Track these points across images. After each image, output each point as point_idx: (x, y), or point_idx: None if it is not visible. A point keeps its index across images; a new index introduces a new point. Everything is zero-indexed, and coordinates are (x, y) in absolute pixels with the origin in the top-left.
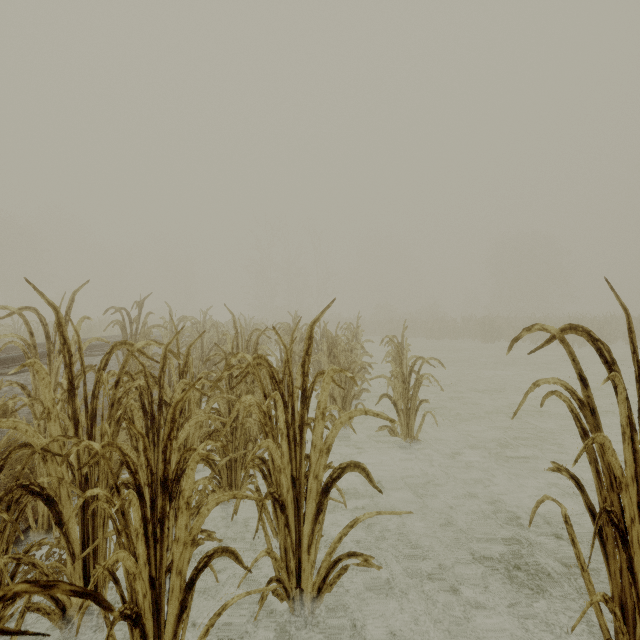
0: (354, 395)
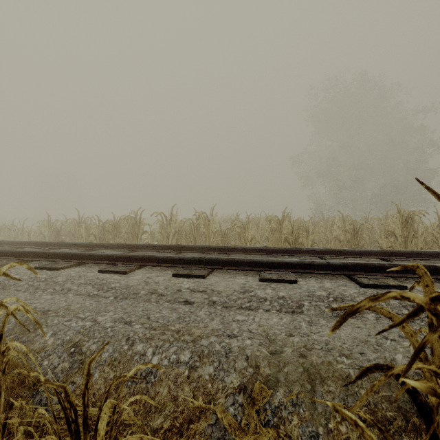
0: None
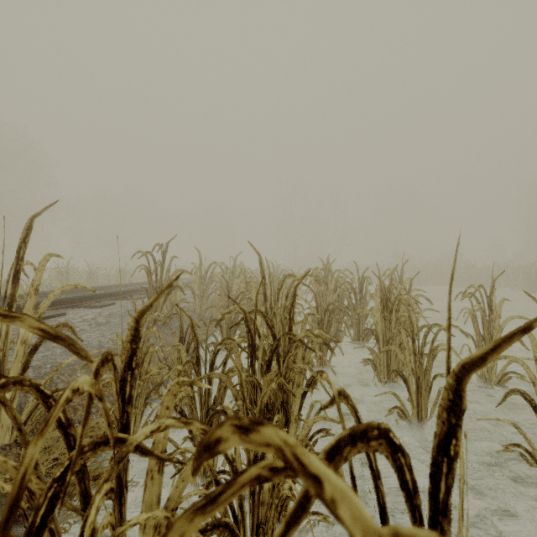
0: (435, 375)
